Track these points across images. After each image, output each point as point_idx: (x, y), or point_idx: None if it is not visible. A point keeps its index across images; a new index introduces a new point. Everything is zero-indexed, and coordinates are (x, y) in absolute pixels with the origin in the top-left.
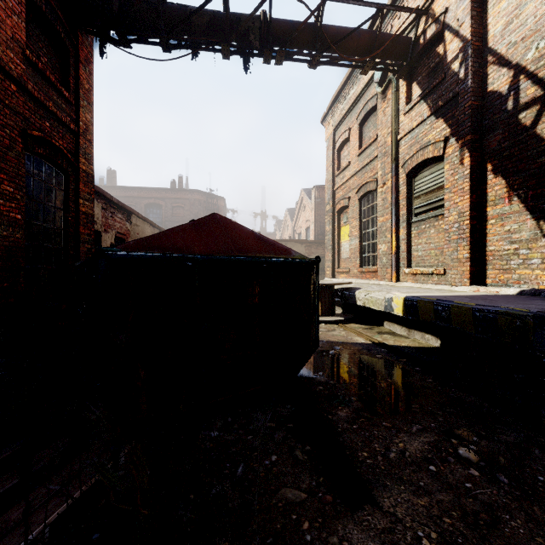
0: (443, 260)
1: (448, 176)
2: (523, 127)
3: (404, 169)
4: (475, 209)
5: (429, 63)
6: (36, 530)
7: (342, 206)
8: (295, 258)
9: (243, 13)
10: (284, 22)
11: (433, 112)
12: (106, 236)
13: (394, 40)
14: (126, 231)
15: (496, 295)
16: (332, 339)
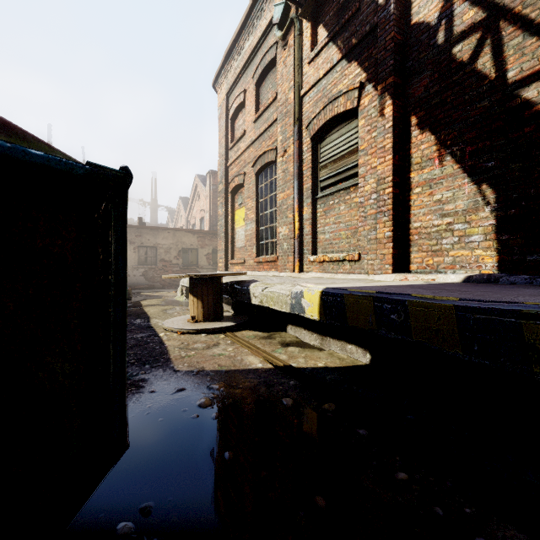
0: (356, 242)
1: (363, 134)
2: (458, 63)
3: (309, 131)
4: (398, 175)
5: None
6: None
7: (237, 184)
8: None
9: None
10: None
11: (345, 55)
12: None
13: None
14: None
15: (443, 284)
16: (210, 365)
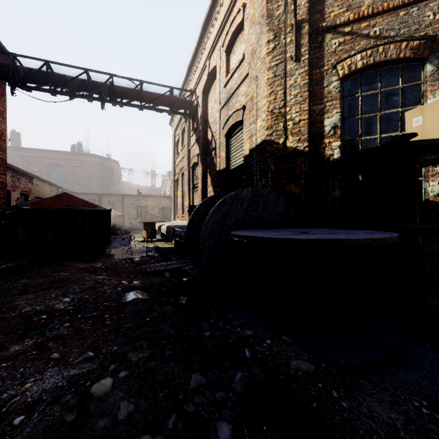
0: None
1: (199, 172)
2: (213, 157)
3: (191, 165)
4: (204, 188)
5: (197, 116)
6: (4, 266)
7: (177, 178)
8: (99, 209)
9: (98, 81)
10: (122, 89)
11: (196, 141)
12: (14, 193)
13: (181, 102)
14: (29, 189)
15: None
16: (138, 246)
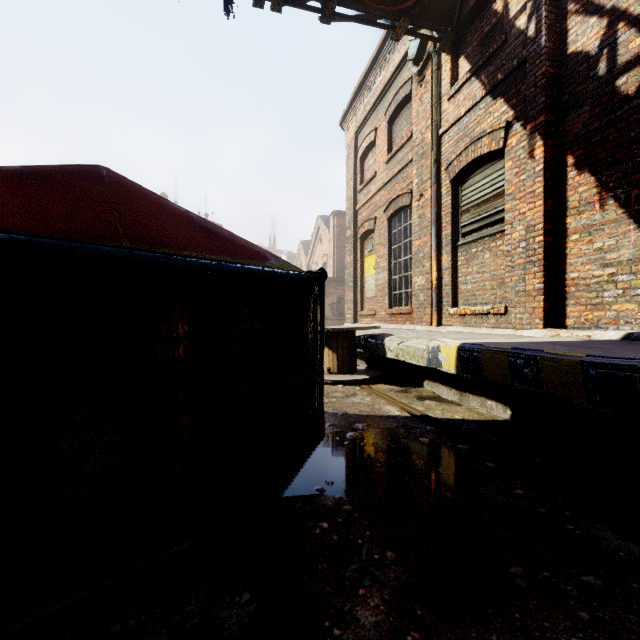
0: (502, 294)
1: (511, 177)
2: (623, 97)
3: (449, 174)
4: (551, 221)
5: (483, 27)
6: None
7: (367, 230)
8: (276, 268)
9: None
10: None
11: (490, 91)
12: None
13: None
14: None
15: (594, 341)
16: (351, 410)
